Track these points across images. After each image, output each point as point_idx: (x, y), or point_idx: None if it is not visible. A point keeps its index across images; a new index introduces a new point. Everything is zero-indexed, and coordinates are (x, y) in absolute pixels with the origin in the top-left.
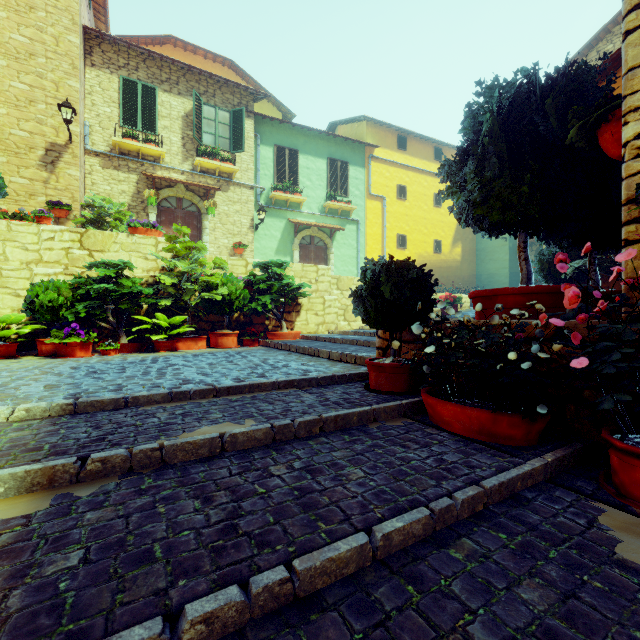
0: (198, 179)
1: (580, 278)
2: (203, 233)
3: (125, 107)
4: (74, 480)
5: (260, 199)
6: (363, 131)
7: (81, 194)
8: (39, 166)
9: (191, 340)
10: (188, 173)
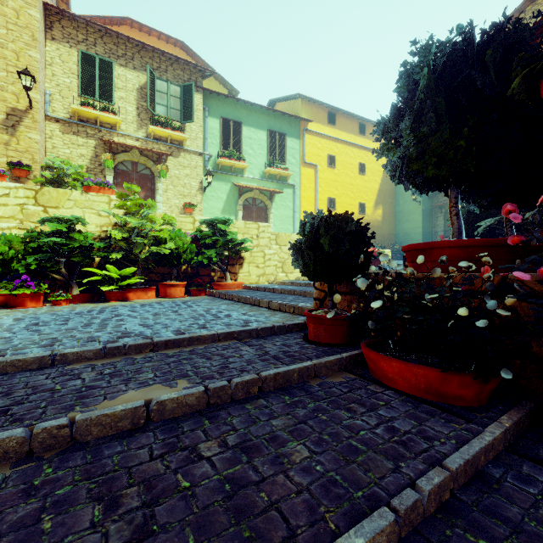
0: (151, 145)
1: (490, 235)
2: (156, 194)
3: (84, 78)
4: None
5: (208, 165)
6: (298, 107)
7: (41, 156)
8: (0, 129)
9: (141, 290)
10: (142, 140)
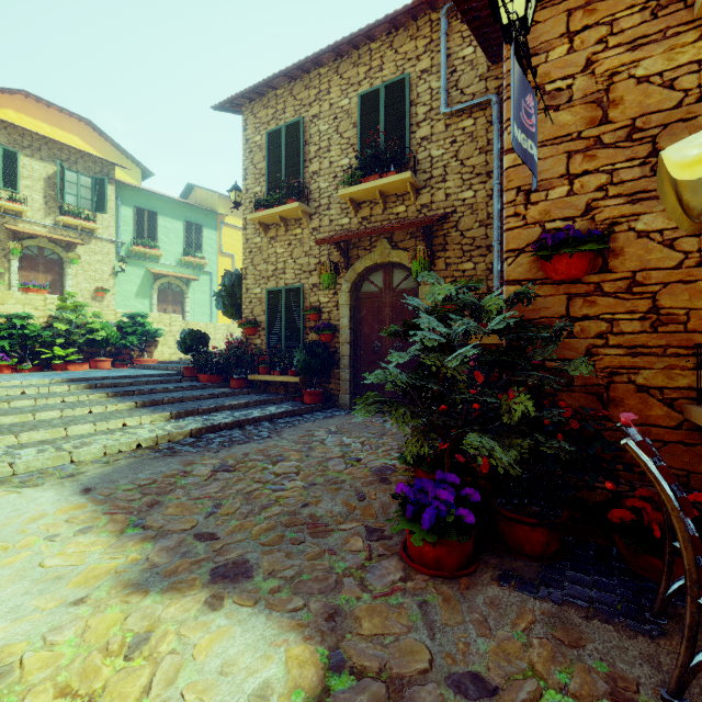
0: (60, 232)
1: None
2: (66, 278)
3: None
4: (95, 388)
5: (121, 250)
6: (216, 201)
7: None
8: None
9: (78, 364)
10: (50, 227)
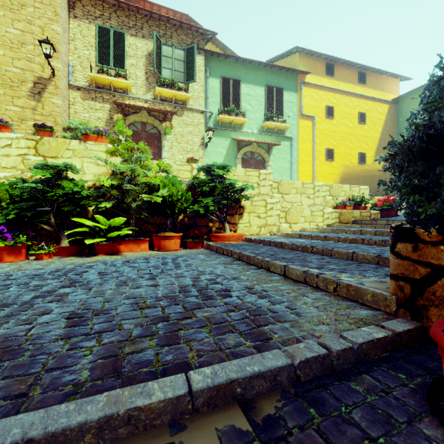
0: (158, 106)
1: None
2: (162, 150)
3: (100, 50)
4: None
5: (209, 122)
6: (296, 62)
7: (64, 120)
8: (29, 96)
9: (133, 242)
10: (150, 102)
